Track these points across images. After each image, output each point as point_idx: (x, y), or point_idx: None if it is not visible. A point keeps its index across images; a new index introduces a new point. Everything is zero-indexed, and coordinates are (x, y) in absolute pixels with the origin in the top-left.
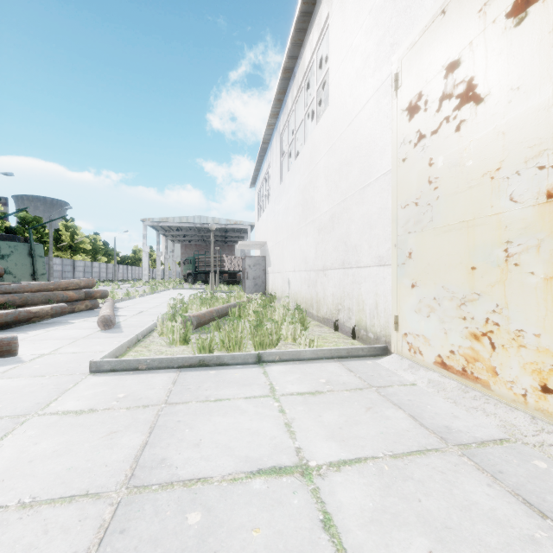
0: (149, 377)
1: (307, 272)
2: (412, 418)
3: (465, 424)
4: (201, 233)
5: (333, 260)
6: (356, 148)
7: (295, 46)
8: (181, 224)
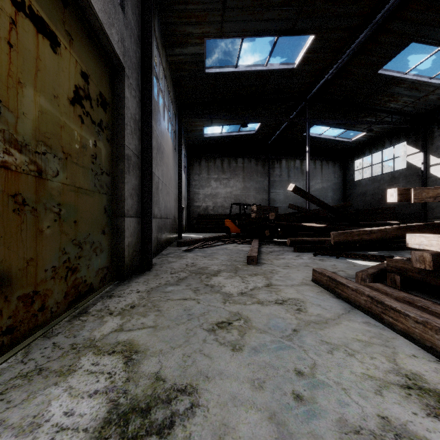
0: None
1: None
2: None
3: None
4: None
5: None
6: None
7: None
8: None
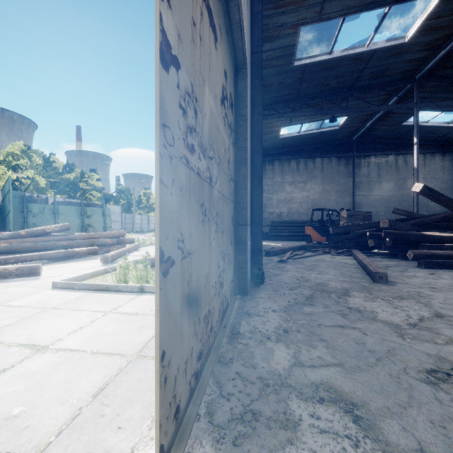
0: (73, 293)
1: None
2: (151, 337)
3: None
4: None
5: None
6: None
7: None
8: None
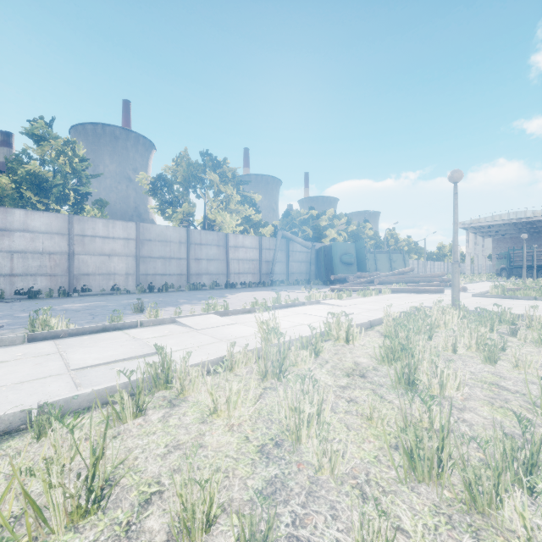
0: (492, 298)
1: None
2: None
3: None
4: (518, 227)
5: None
6: None
7: None
8: (492, 222)
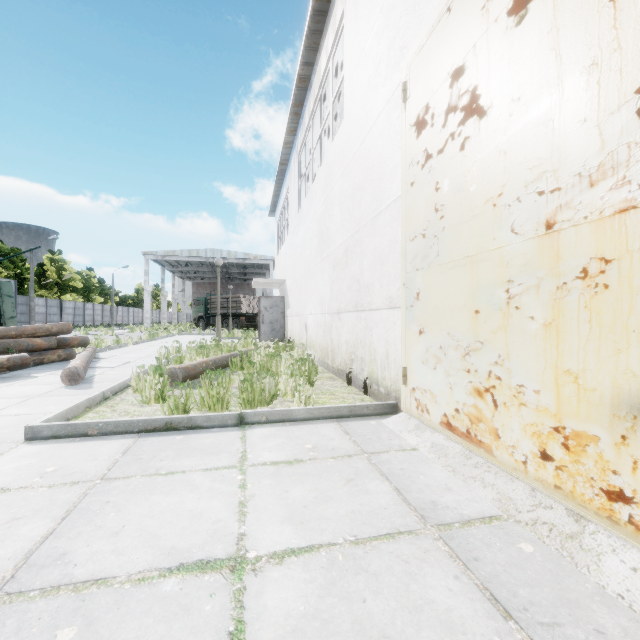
0: (98, 444)
1: (322, 315)
2: (396, 492)
3: (456, 498)
4: (215, 269)
5: (346, 301)
6: (368, 170)
7: (309, 50)
8: (190, 258)
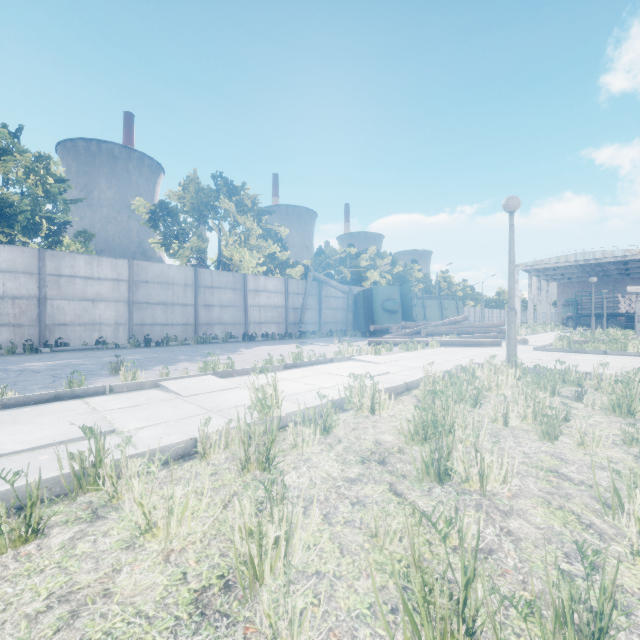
0: (556, 352)
1: None
2: None
3: None
4: (586, 269)
5: None
6: None
7: None
8: (558, 264)
